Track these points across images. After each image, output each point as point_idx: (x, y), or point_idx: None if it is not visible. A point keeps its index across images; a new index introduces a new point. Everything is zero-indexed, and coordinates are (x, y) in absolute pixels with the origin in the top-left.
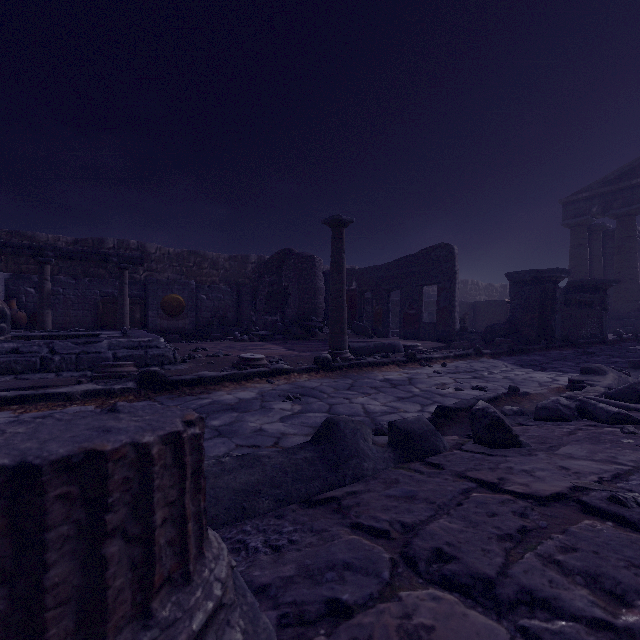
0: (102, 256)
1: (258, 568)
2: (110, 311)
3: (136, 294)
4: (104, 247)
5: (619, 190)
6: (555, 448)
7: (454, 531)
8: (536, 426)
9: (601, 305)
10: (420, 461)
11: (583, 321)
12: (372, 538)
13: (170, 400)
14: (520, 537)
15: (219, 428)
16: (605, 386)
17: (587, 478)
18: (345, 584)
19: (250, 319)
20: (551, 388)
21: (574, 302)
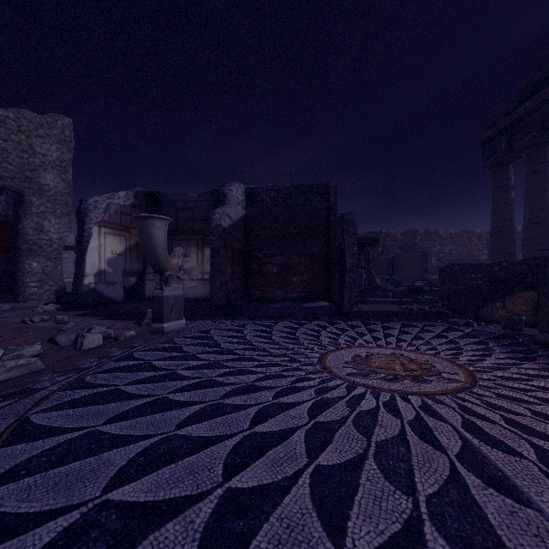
0: None
1: None
2: None
3: None
4: None
5: (521, 118)
6: None
7: None
8: None
9: None
10: None
11: None
12: None
13: None
14: None
15: None
16: None
17: None
18: None
19: None
20: None
21: None
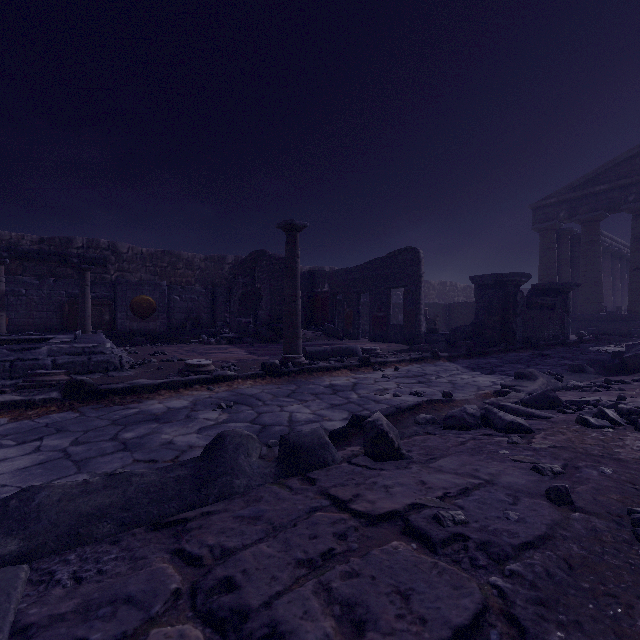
0: (61, 257)
1: (41, 604)
2: (77, 312)
3: (105, 295)
4: (72, 246)
5: (584, 196)
6: (434, 460)
7: (264, 556)
8: (439, 435)
9: (563, 308)
10: (301, 476)
11: (545, 323)
12: (180, 566)
13: (94, 410)
14: (319, 562)
15: (128, 441)
16: (529, 392)
17: (434, 494)
18: (109, 621)
19: (224, 321)
20: (479, 394)
21: (536, 305)
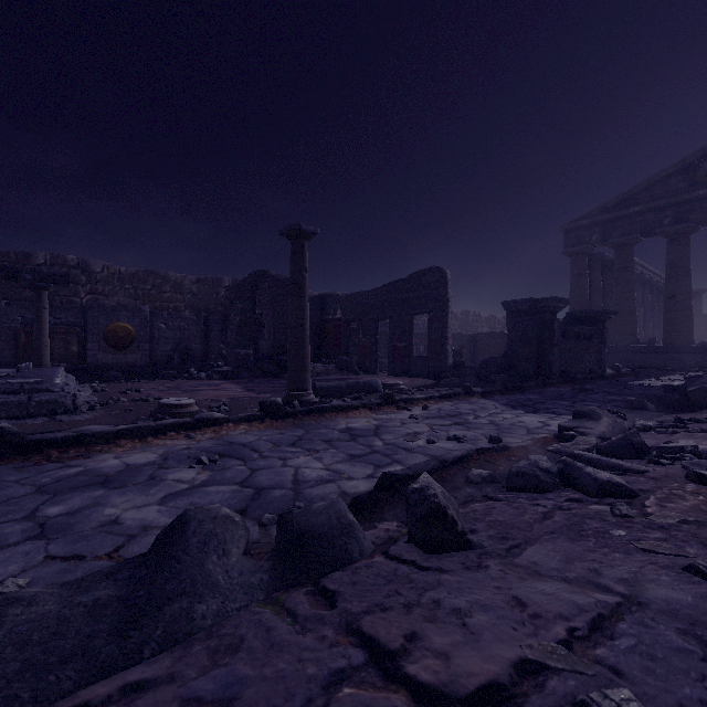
0: (9, 272)
1: None
2: None
3: (72, 322)
4: (32, 263)
5: (618, 218)
6: (518, 550)
7: None
8: (505, 502)
9: (600, 338)
10: (312, 584)
11: (582, 355)
12: None
13: (16, 471)
14: None
15: (51, 521)
16: (598, 435)
17: (550, 632)
18: None
19: (219, 353)
20: (537, 439)
21: (573, 334)
